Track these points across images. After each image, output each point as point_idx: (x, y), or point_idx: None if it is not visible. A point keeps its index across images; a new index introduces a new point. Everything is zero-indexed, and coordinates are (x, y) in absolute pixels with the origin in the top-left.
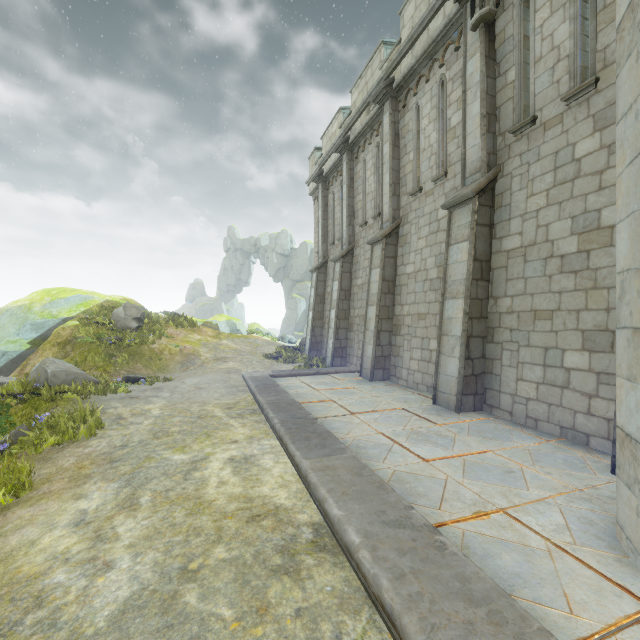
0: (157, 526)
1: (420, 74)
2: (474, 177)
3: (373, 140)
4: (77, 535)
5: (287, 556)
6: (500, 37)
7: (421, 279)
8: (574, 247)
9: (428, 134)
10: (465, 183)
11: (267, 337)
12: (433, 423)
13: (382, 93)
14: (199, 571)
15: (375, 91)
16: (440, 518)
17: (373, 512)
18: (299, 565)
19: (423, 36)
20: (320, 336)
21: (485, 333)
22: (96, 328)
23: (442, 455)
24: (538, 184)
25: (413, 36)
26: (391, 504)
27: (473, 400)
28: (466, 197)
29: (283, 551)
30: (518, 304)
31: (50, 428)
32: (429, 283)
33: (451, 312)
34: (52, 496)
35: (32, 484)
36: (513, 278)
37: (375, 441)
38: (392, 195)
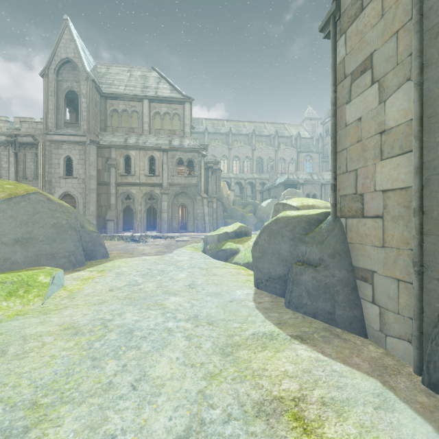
0: None
1: None
2: None
3: None
4: None
5: None
6: (19, 156)
7: None
8: None
9: None
10: None
11: None
12: None
13: None
14: None
15: None
16: None
17: None
18: None
19: None
20: None
21: None
22: None
23: None
24: None
25: None
26: None
27: None
28: None
29: None
30: None
31: None
32: None
33: None
34: None
35: None
36: None
37: None
38: None
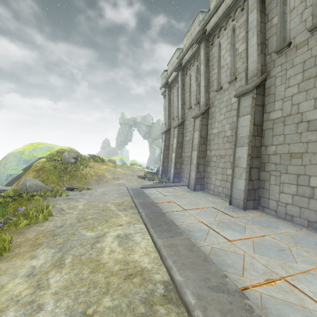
0: (72, 279)
1: (221, 26)
2: (253, 79)
3: (195, 64)
4: (27, 283)
5: (148, 306)
6: None
7: (221, 136)
8: (316, 116)
9: (225, 58)
10: (247, 82)
11: (140, 167)
12: (231, 216)
13: (200, 38)
14: (93, 316)
15: (196, 37)
16: (244, 283)
17: (202, 279)
18: (155, 314)
19: (223, 5)
20: (167, 167)
21: (259, 166)
22: (54, 162)
23: (239, 237)
24: (292, 80)
25: (217, 5)
26: (212, 273)
27: (253, 203)
28: (249, 90)
29: (145, 302)
30: (280, 149)
31: (24, 215)
32: (226, 138)
33: (240, 154)
34: (19, 256)
35: (10, 248)
36: (277, 135)
37: (199, 227)
38: (205, 92)
